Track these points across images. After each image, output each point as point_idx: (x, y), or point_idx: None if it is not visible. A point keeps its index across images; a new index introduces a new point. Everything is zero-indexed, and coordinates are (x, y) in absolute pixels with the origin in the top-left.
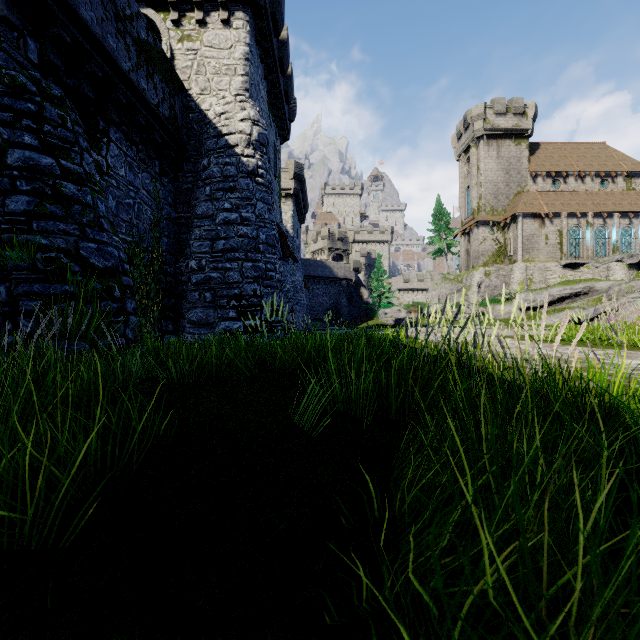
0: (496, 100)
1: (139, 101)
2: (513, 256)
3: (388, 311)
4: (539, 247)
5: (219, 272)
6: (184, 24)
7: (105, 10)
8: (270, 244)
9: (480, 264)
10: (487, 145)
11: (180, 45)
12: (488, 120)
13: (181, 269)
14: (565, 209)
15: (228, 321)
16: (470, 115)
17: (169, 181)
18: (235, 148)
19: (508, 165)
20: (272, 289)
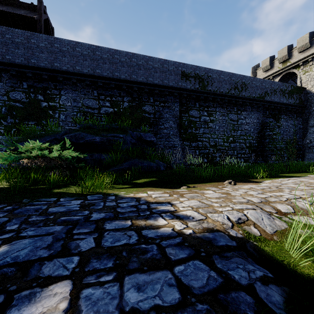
0: None
1: (288, 105)
2: None
3: None
4: None
5: None
6: (305, 68)
7: (280, 94)
8: None
9: None
10: None
11: (304, 75)
12: None
13: (304, 142)
14: None
15: None
16: None
17: (299, 117)
18: None
19: None
20: None
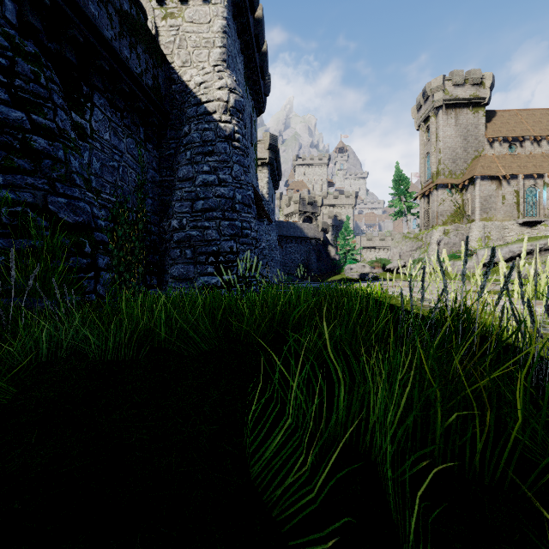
0: (454, 72)
1: (122, 69)
2: (471, 215)
3: (353, 267)
4: (496, 207)
5: (198, 230)
6: (167, 3)
7: None
8: (246, 204)
9: (439, 223)
10: (446, 114)
11: (164, 22)
12: (447, 91)
13: (164, 228)
14: (522, 171)
15: (207, 276)
16: (429, 87)
17: (153, 147)
18: (213, 115)
19: (466, 132)
20: (248, 246)
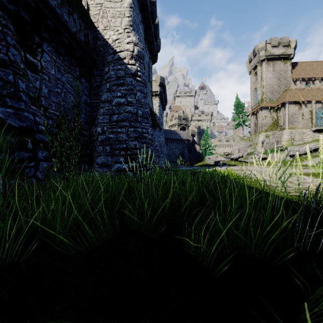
0: (272, 39)
1: (63, 28)
2: (282, 126)
3: (210, 157)
4: (298, 120)
5: (114, 134)
6: None
7: None
8: (145, 117)
9: (263, 131)
10: (267, 64)
11: (92, 1)
12: (267, 50)
13: (93, 133)
14: (314, 98)
15: (119, 163)
16: (257, 48)
17: (86, 81)
18: (124, 60)
19: (279, 75)
20: (146, 144)
